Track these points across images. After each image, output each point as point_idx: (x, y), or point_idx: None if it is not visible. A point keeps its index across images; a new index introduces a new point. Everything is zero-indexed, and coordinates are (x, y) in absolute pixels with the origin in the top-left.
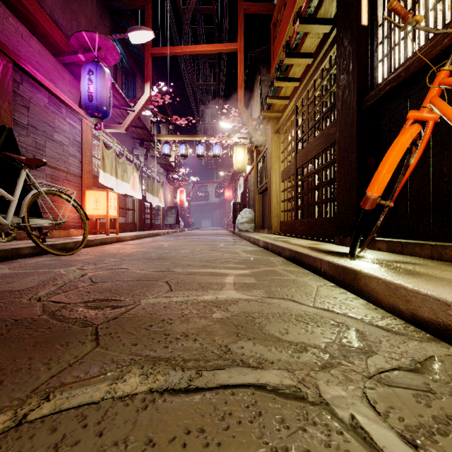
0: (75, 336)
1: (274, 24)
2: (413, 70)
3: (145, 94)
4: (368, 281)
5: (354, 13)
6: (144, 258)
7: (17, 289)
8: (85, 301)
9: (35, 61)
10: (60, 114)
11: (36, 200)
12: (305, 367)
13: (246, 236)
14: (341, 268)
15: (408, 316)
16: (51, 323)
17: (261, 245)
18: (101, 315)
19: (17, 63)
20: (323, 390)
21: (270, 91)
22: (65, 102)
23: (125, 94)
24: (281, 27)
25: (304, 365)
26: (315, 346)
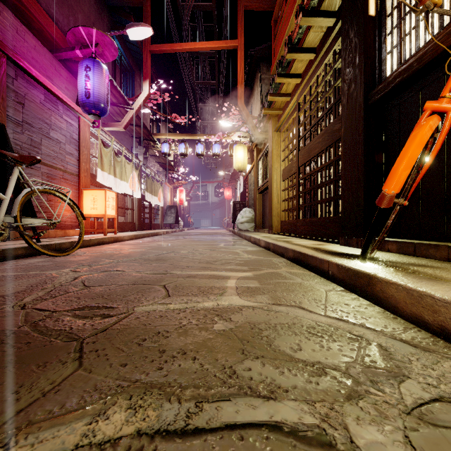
0: (55, 353)
1: (275, 20)
2: (427, 60)
3: (143, 92)
4: (385, 287)
5: (360, 3)
6: (141, 259)
7: (2, 294)
8: (73, 308)
9: (31, 57)
10: (56, 111)
11: (30, 199)
12: (327, 397)
13: (247, 236)
14: (352, 271)
15: (436, 328)
16: (31, 337)
17: (262, 245)
18: (89, 326)
19: (11, 57)
20: (354, 432)
21: (271, 88)
22: (61, 99)
23: (124, 92)
24: (282, 24)
25: (325, 394)
26: (334, 367)
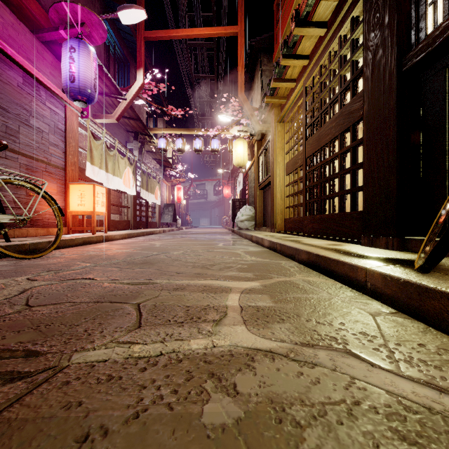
0: None
1: (277, 4)
2: None
3: (137, 82)
4: None
5: None
6: (124, 263)
7: None
8: None
9: (7, 35)
10: (38, 96)
11: None
12: None
13: (248, 235)
14: (414, 286)
15: None
16: None
17: (266, 245)
18: None
19: None
20: None
21: (274, 73)
22: (44, 84)
23: (118, 84)
24: (286, 5)
25: None
26: None
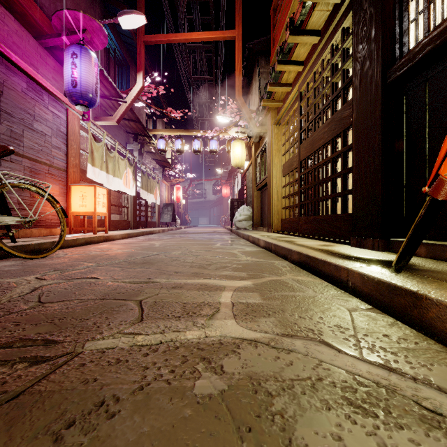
0: None
1: (274, 9)
2: None
3: (137, 85)
4: (446, 314)
5: None
6: (125, 263)
7: None
8: None
9: (12, 42)
10: (41, 101)
11: (3, 194)
12: None
13: (245, 235)
14: (385, 285)
15: None
16: None
17: (262, 245)
18: None
19: None
20: None
21: (270, 78)
22: (47, 89)
23: (118, 86)
24: (282, 11)
25: None
26: None
